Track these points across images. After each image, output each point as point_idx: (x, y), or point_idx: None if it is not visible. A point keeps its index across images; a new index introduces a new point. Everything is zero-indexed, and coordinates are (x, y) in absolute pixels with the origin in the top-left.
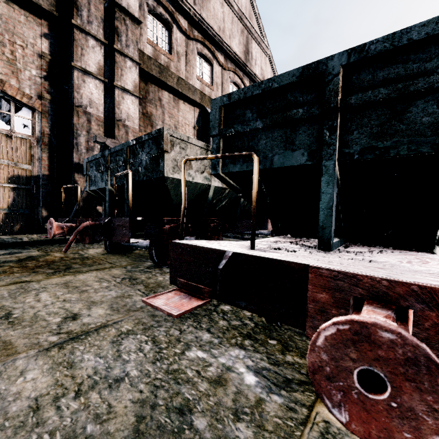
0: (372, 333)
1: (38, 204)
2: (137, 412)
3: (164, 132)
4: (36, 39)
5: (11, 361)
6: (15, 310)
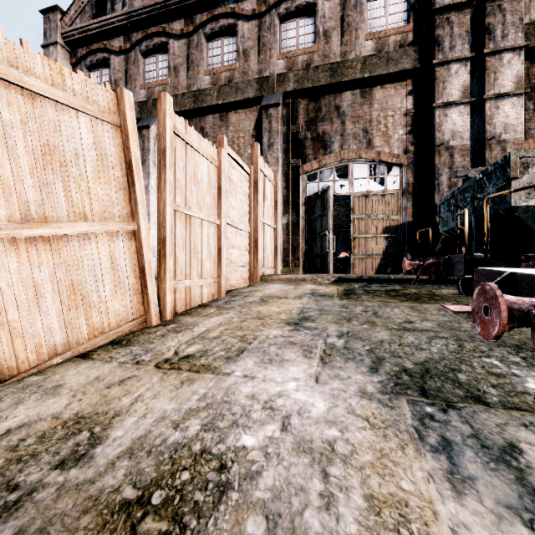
0: (485, 288)
1: (404, 249)
2: (426, 360)
3: (509, 158)
4: (402, 101)
5: (374, 327)
6: (379, 312)
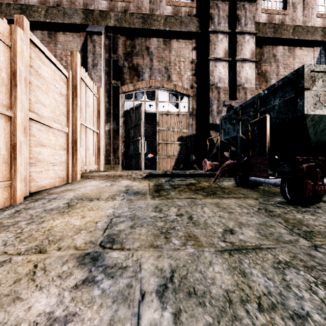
0: None
1: (190, 152)
2: None
3: (304, 69)
4: (190, 53)
5: (201, 251)
6: (193, 215)
